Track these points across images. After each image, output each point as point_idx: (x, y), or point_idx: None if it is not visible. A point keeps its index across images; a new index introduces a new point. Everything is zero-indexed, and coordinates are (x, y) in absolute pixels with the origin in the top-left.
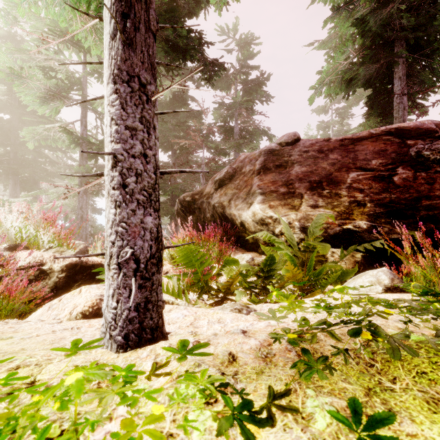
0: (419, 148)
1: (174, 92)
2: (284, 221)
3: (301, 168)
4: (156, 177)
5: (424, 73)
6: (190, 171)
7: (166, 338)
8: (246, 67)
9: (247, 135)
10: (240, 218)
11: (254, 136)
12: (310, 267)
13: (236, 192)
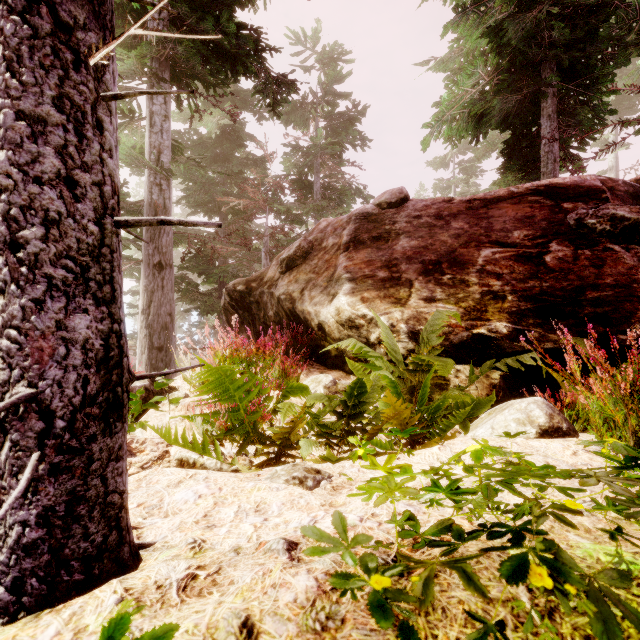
0: (581, 214)
1: (224, 126)
2: (383, 323)
3: (410, 241)
4: (102, 230)
5: (582, 110)
6: (182, 222)
7: (127, 569)
8: (332, 95)
9: (334, 194)
10: (317, 317)
11: (343, 197)
12: (423, 398)
13: (312, 278)
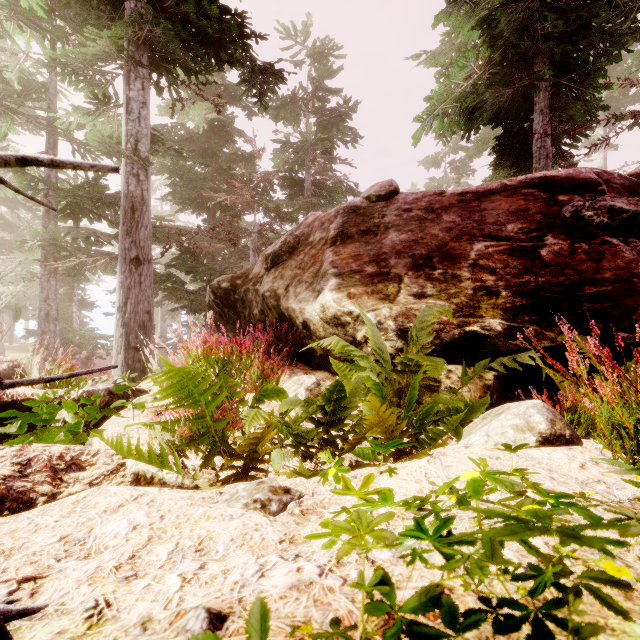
0: (577, 207)
1: (212, 121)
2: (369, 319)
3: (400, 235)
4: None
5: (574, 105)
6: (55, 161)
7: None
8: (322, 90)
9: (325, 192)
10: (302, 315)
11: (334, 194)
12: (410, 402)
13: (297, 274)
